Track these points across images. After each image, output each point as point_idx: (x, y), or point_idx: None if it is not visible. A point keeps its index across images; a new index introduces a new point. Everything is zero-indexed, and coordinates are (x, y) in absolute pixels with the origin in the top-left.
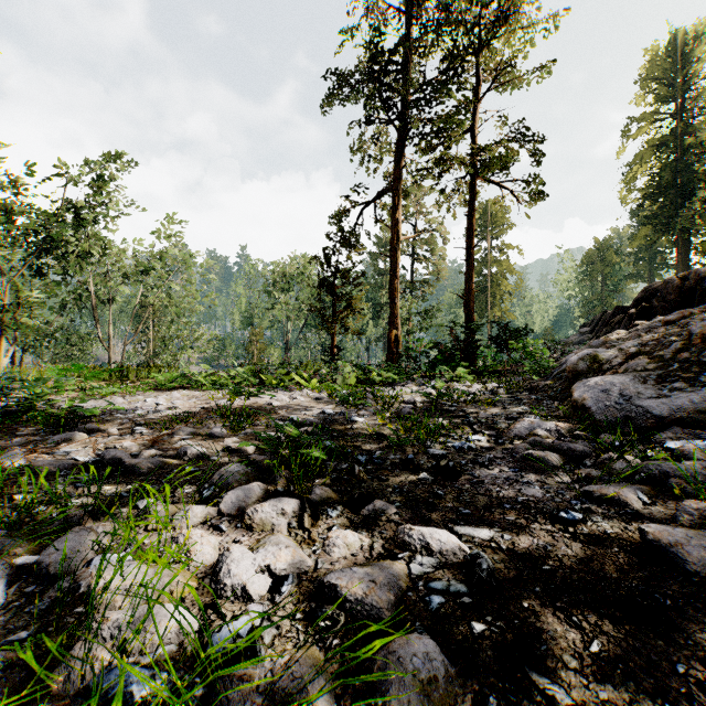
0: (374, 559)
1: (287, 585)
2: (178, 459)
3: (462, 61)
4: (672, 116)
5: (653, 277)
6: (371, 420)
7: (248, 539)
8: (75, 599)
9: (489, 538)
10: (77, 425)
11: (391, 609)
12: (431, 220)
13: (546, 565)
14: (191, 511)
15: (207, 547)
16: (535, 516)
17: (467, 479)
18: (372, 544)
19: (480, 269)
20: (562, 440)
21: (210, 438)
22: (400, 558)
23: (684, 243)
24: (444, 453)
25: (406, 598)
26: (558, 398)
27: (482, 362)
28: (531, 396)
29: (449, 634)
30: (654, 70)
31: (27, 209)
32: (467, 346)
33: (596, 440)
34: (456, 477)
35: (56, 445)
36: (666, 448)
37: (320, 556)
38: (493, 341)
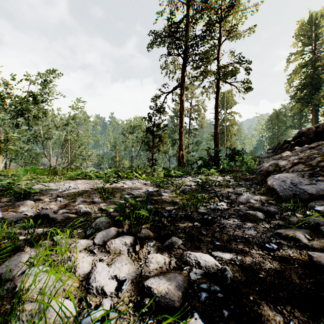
0: (171, 270)
1: (125, 286)
2: (76, 214)
3: (213, 26)
4: (310, 52)
5: (301, 127)
6: (170, 194)
7: (107, 258)
8: (13, 294)
9: (230, 258)
10: (30, 197)
11: (179, 301)
12: (198, 100)
13: (260, 274)
14: (79, 243)
15: (85, 263)
16: (253, 246)
17: (217, 225)
18: (170, 261)
19: (221, 123)
20: (263, 205)
21: (93, 203)
22: (185, 270)
23: (315, 111)
24: (205, 212)
25: (188, 294)
26: (259, 184)
27: (222, 166)
28: (246, 183)
29: (211, 316)
30: (302, 31)
31: (11, 95)
32: (215, 159)
33: (280, 205)
34: (212, 224)
35: (18, 207)
36: (316, 210)
37: (143, 268)
38: (227, 156)
